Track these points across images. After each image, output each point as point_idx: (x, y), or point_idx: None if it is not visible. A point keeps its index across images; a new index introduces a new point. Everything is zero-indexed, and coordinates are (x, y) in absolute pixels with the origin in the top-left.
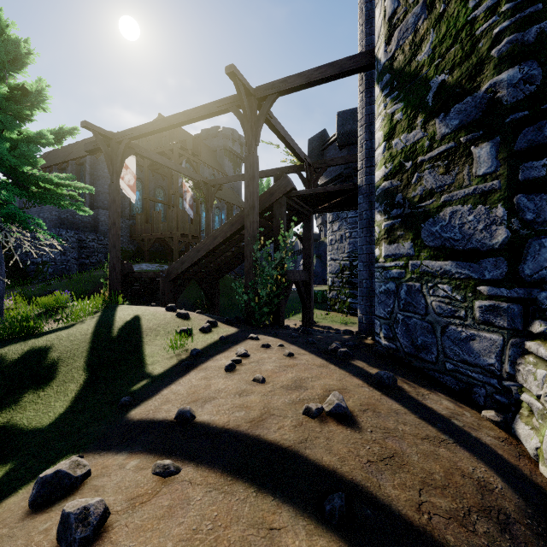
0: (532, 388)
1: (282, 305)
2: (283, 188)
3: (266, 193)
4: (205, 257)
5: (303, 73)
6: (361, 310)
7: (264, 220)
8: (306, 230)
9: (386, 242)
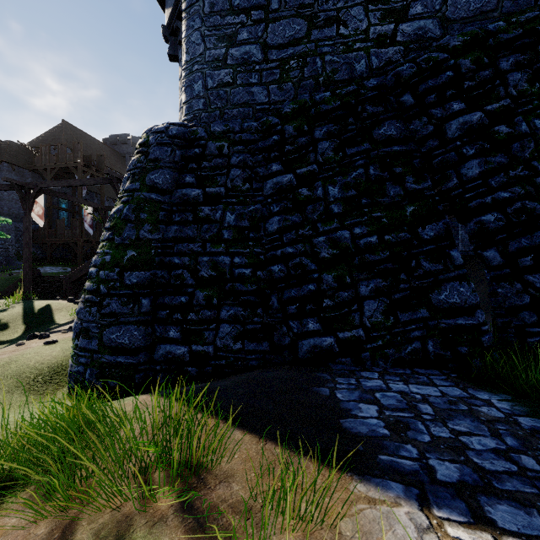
0: None
1: None
2: None
3: None
4: None
5: None
6: None
7: None
8: None
9: None
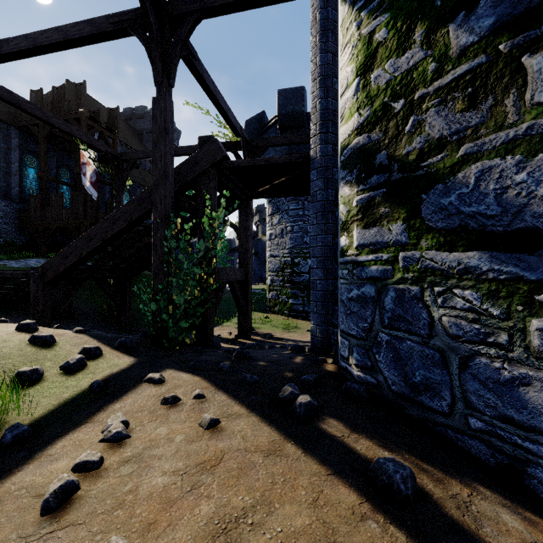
0: None
1: (210, 314)
2: (211, 155)
3: (188, 161)
4: (102, 249)
5: None
6: (313, 319)
7: (186, 198)
8: (243, 218)
9: (361, 225)
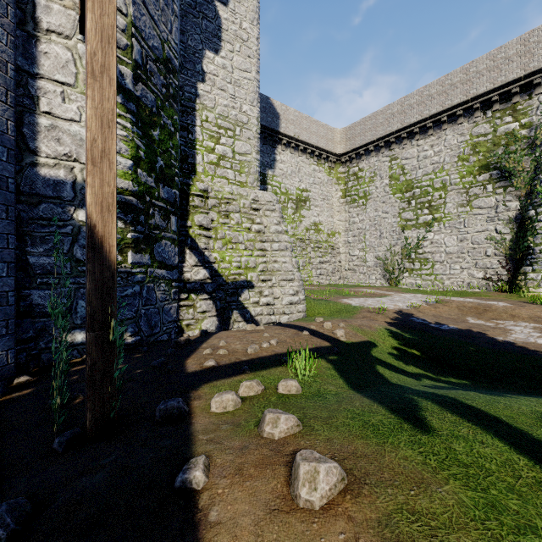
0: (189, 317)
1: None
2: None
3: None
4: None
5: None
6: (2, 345)
7: None
8: None
9: (134, 251)
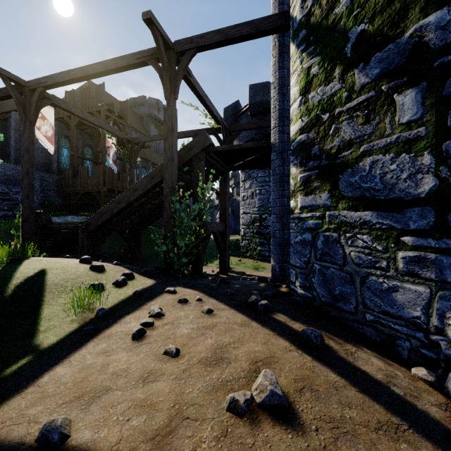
0: None
1: (201, 255)
2: (201, 143)
3: (185, 148)
4: (126, 209)
5: (221, 30)
6: (274, 259)
7: (183, 173)
8: (223, 185)
9: (302, 193)
